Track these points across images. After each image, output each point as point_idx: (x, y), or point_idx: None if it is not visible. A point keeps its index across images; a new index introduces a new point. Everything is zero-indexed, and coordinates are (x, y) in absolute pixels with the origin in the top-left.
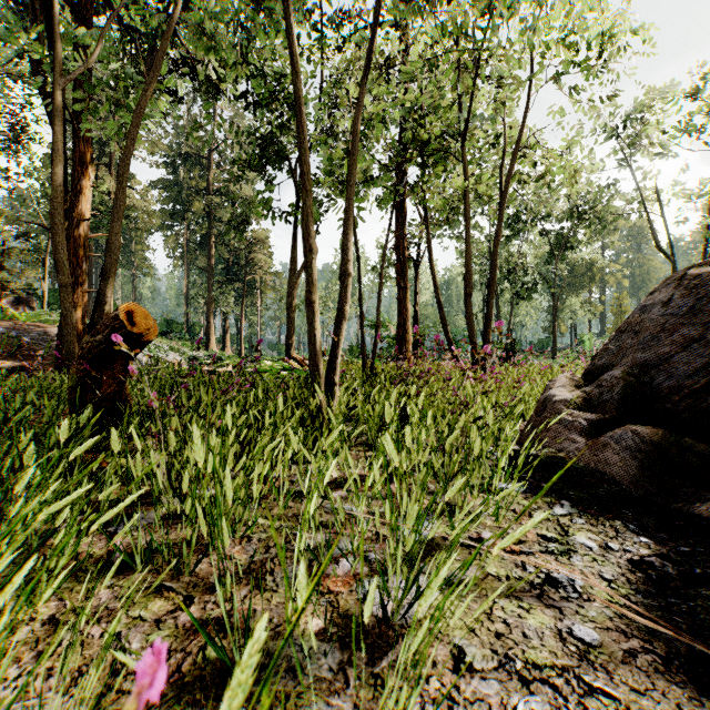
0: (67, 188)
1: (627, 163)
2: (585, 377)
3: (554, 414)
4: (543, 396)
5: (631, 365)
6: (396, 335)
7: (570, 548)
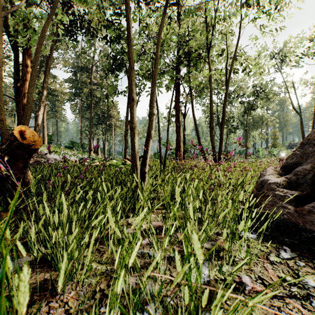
0: (19, 77)
1: (279, 70)
2: (282, 169)
3: (270, 190)
4: (260, 180)
5: (314, 162)
6: (175, 148)
7: (307, 292)
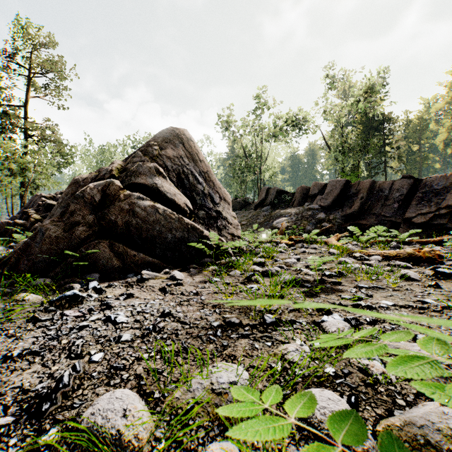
0: None
1: None
2: None
3: None
4: None
5: None
6: None
7: None
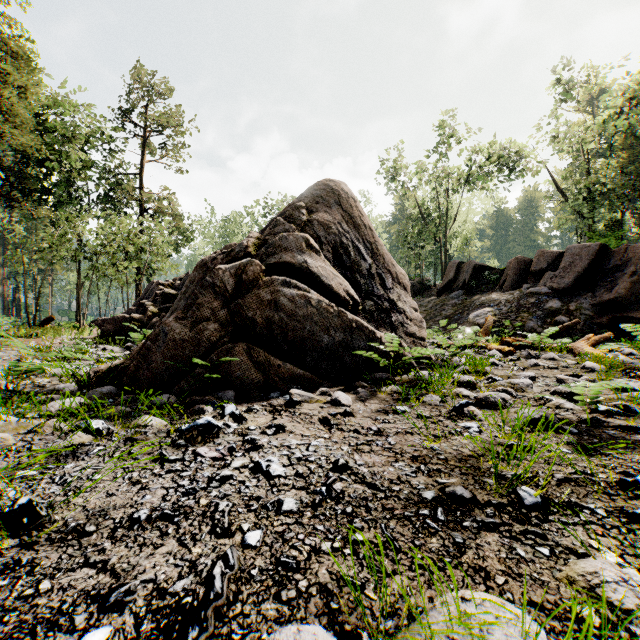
0: None
1: None
2: None
3: None
4: None
5: None
6: None
7: None
